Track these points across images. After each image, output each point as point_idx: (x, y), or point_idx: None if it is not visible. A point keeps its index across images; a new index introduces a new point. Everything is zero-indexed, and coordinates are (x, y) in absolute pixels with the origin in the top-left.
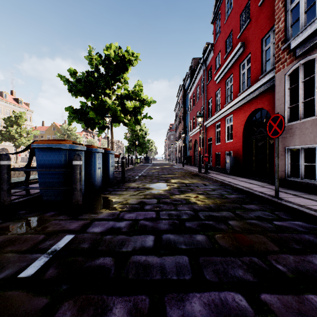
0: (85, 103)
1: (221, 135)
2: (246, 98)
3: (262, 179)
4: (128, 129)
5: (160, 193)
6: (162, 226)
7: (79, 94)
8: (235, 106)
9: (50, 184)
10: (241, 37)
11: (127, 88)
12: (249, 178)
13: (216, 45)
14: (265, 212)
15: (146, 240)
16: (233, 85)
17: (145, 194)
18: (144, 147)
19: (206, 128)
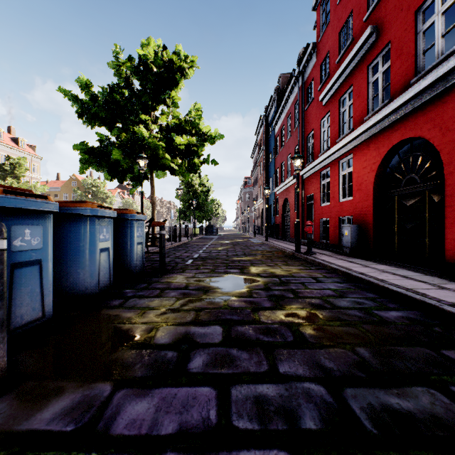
0: (105, 136)
1: (330, 190)
2: (383, 122)
3: (419, 267)
4: (182, 183)
5: (231, 304)
6: None
7: (96, 122)
8: (358, 138)
9: None
10: (372, 18)
11: (177, 116)
12: (392, 265)
13: (322, 43)
14: None
15: None
16: (354, 105)
17: (198, 309)
18: (206, 211)
19: (303, 179)
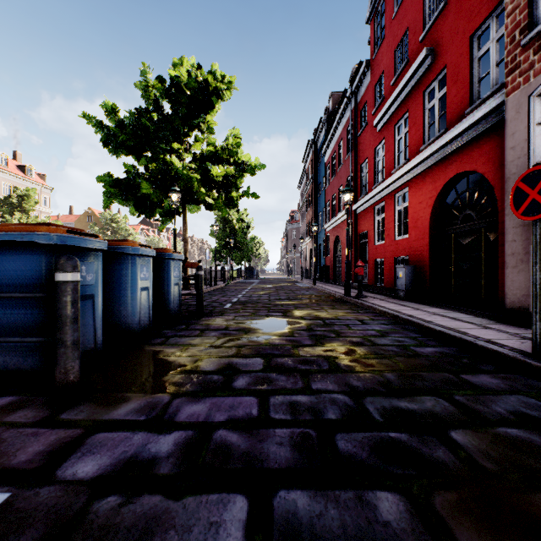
0: (133, 166)
1: (385, 227)
2: (438, 153)
3: (474, 310)
4: (217, 219)
5: (272, 342)
6: (274, 450)
7: (122, 150)
8: (413, 170)
9: (12, 326)
10: (428, 39)
11: (213, 143)
12: (446, 308)
13: (376, 61)
14: (529, 399)
15: (221, 524)
16: (410, 133)
17: (239, 346)
18: (245, 251)
19: (356, 214)
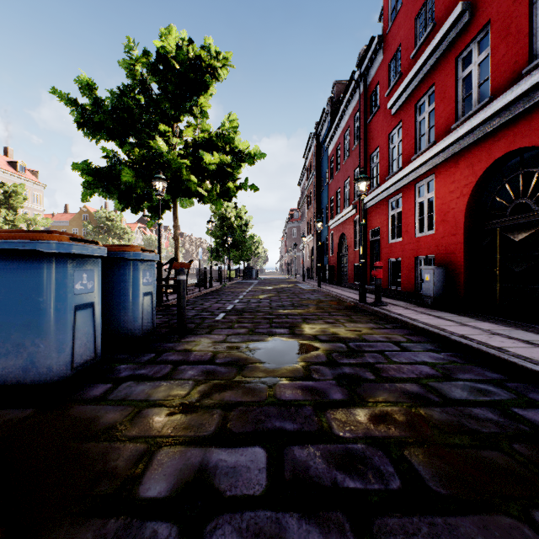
0: (113, 152)
1: (403, 222)
2: (480, 129)
3: (538, 326)
4: (214, 216)
5: (280, 394)
6: None
7: (101, 134)
8: (442, 154)
9: None
10: None
11: (207, 130)
12: (497, 322)
13: (391, 35)
14: None
15: None
16: (437, 110)
17: (226, 405)
18: (243, 250)
19: (366, 209)
